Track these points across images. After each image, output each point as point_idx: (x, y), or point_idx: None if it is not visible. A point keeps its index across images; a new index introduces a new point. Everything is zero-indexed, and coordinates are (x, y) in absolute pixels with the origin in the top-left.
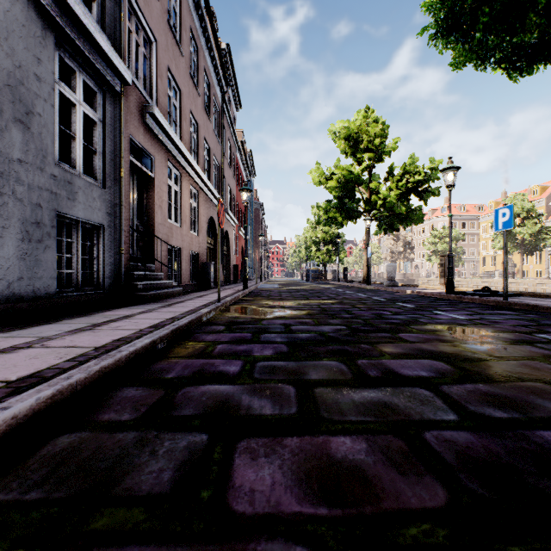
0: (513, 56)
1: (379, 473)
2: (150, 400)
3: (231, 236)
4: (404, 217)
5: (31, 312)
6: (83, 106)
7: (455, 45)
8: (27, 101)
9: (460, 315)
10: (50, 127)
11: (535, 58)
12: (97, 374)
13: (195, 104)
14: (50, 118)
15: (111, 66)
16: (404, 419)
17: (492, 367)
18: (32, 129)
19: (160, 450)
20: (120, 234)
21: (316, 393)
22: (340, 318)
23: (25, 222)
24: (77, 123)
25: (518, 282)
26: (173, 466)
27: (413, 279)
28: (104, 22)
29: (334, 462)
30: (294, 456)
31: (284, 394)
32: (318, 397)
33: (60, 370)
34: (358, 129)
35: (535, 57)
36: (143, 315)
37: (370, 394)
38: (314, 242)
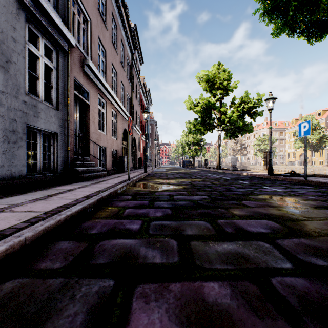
0: (311, 28)
1: (242, 316)
2: (76, 251)
3: (137, 140)
4: (241, 129)
5: (9, 187)
6: (44, 58)
7: (275, 20)
8: (6, 54)
9: (278, 189)
10: (22, 71)
11: (325, 29)
12: (42, 231)
13: (115, 60)
14: (22, 65)
15: (62, 34)
16: (254, 267)
17: (307, 225)
18: (10, 72)
19: (78, 295)
20: (68, 138)
21: (191, 246)
22: (204, 191)
23: (5, 130)
24: (40, 69)
25: (309, 168)
26: (85, 309)
27: (246, 166)
28: (57, 7)
29: (207, 306)
30: (177, 300)
31: (169, 246)
32: (193, 248)
33: (17, 229)
34: (214, 76)
35: (325, 28)
36: (80, 189)
37: (228, 246)
38: (187, 144)
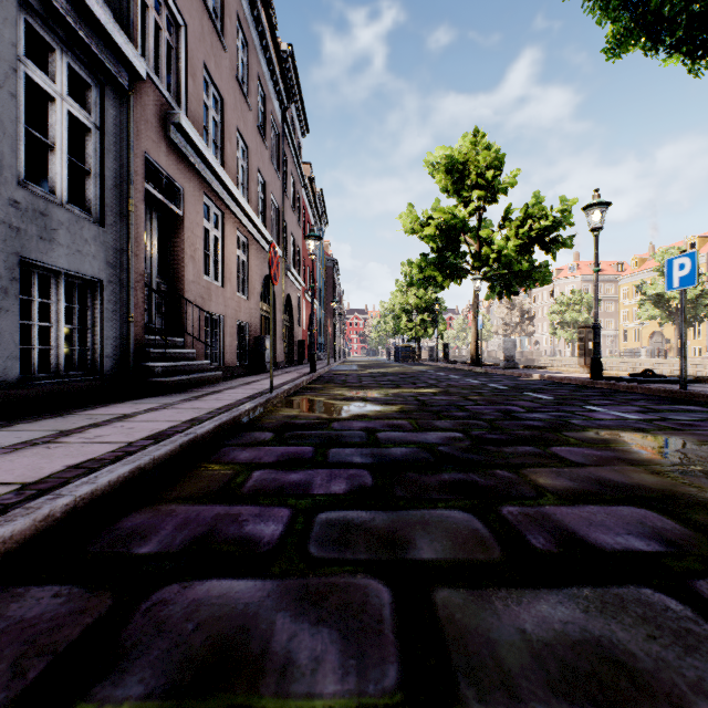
0: (700, 33)
1: None
2: (66, 634)
3: (294, 301)
4: (525, 276)
5: None
6: (67, 102)
7: (618, 12)
8: None
9: (627, 413)
10: (8, 127)
11: None
12: None
13: (243, 120)
14: (8, 113)
15: (112, 47)
16: None
17: None
18: None
19: None
20: (129, 294)
21: (437, 608)
22: (450, 419)
23: None
24: (56, 127)
25: (672, 363)
26: None
27: (533, 359)
28: None
29: None
30: None
31: (368, 611)
32: (444, 621)
33: None
34: (464, 159)
35: None
36: (149, 415)
37: (556, 611)
38: (405, 310)
